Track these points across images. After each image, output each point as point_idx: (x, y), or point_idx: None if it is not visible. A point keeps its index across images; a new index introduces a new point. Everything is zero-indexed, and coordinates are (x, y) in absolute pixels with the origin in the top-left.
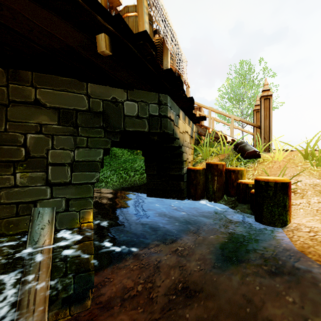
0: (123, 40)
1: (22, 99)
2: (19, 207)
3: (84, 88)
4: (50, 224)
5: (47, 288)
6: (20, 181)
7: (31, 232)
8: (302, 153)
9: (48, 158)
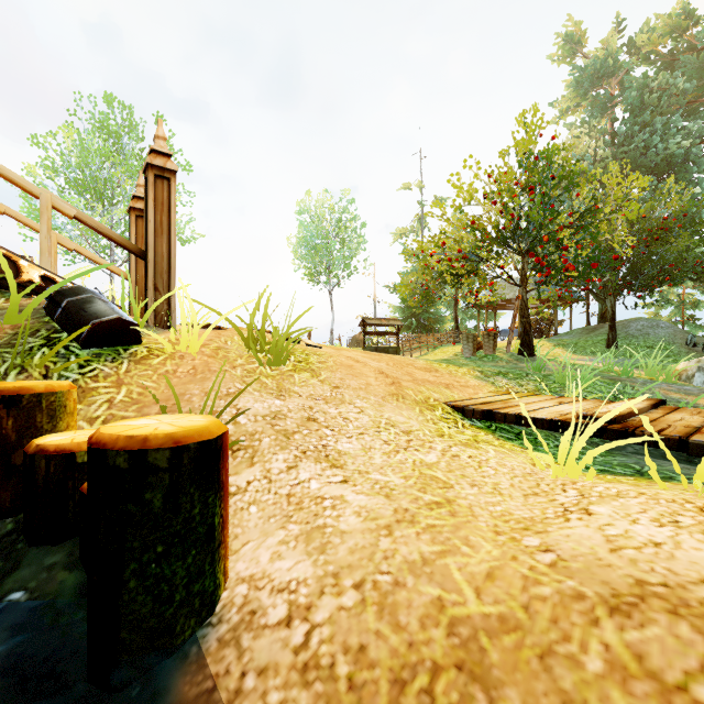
0: None
1: None
2: None
3: None
4: None
5: None
6: None
7: None
8: (242, 335)
9: None
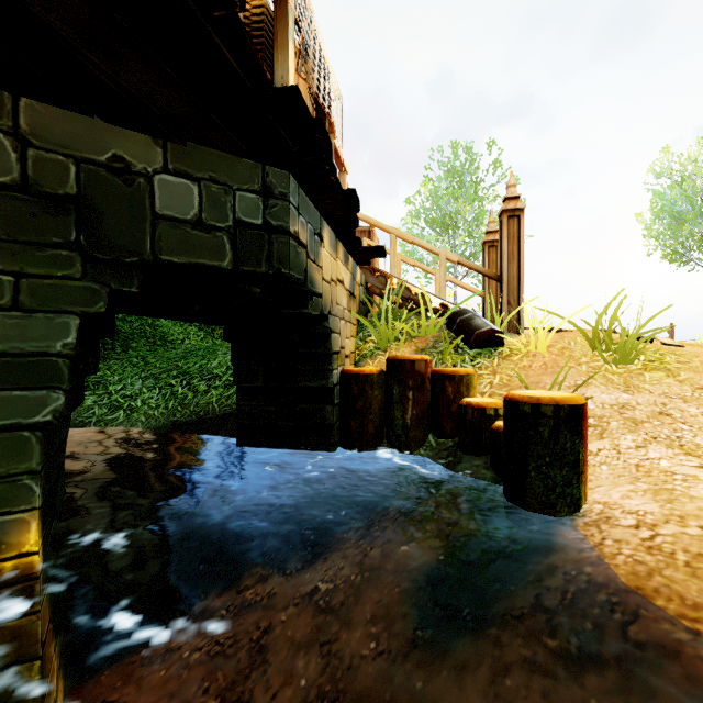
0: None
1: None
2: None
3: (1, 109)
4: None
5: None
6: None
7: None
8: (585, 336)
9: None
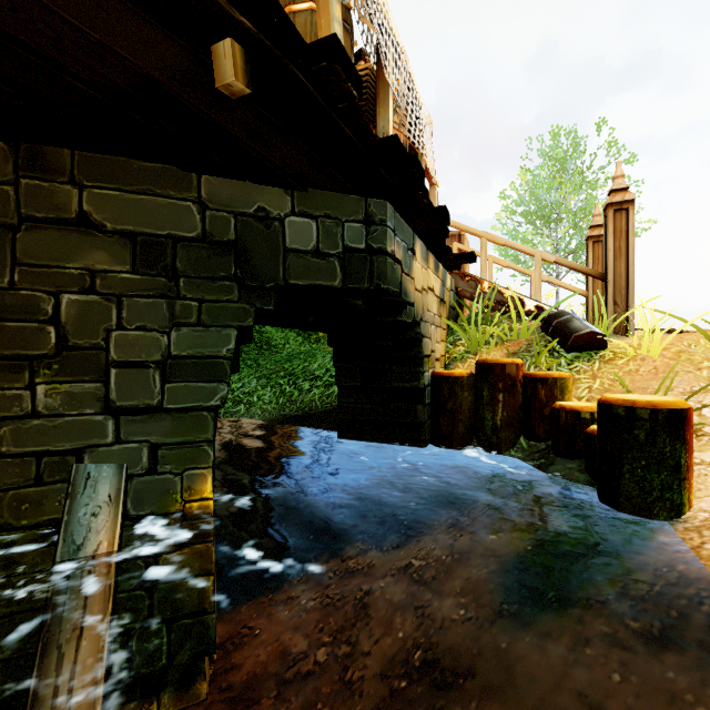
0: (279, 59)
1: (49, 213)
2: (44, 464)
3: (191, 185)
4: (114, 505)
5: (102, 659)
6: (46, 403)
7: (69, 523)
8: (709, 338)
9: (110, 350)
